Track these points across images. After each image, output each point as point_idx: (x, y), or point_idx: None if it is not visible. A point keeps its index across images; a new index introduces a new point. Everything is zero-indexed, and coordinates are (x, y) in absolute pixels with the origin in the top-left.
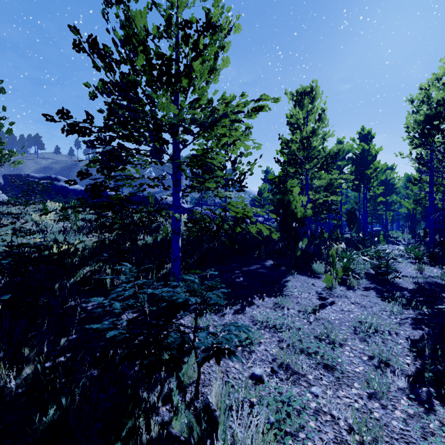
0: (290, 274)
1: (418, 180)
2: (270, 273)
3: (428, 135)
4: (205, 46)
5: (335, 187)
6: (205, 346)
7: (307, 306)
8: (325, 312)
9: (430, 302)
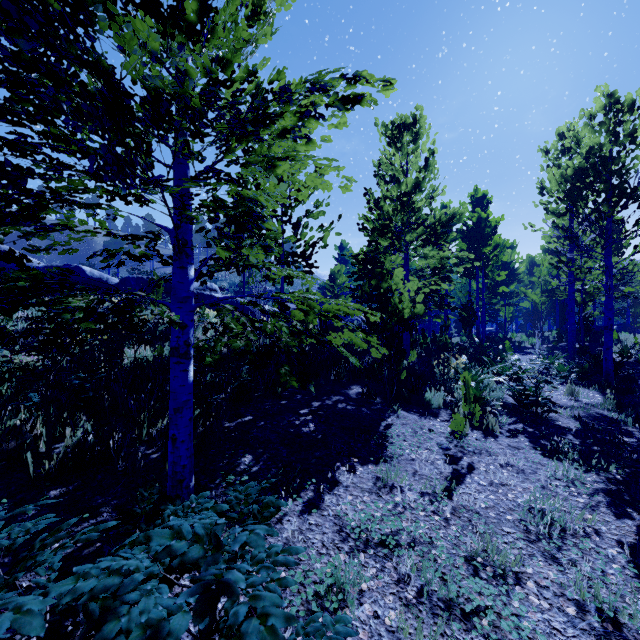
0: (392, 412)
1: (566, 262)
2: (359, 411)
3: (579, 197)
4: None
5: (448, 270)
6: None
7: (433, 479)
8: (465, 492)
9: (614, 455)
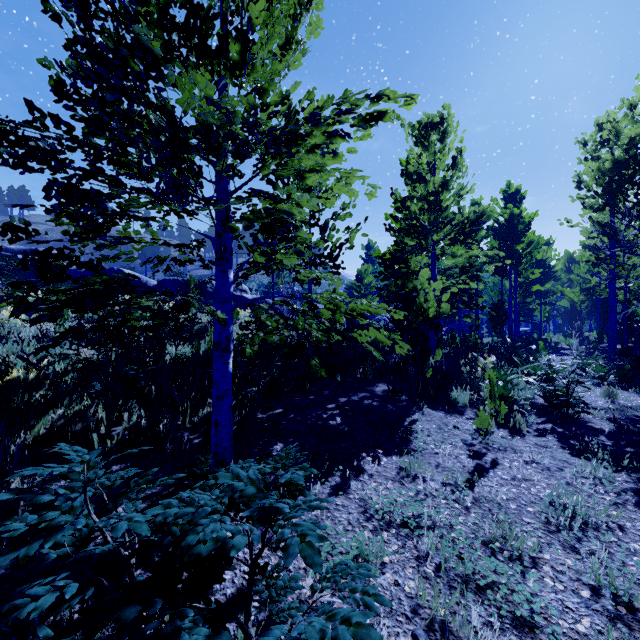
0: (417, 409)
1: (604, 259)
2: (385, 407)
3: (618, 191)
4: None
5: (476, 269)
6: None
7: (455, 472)
8: (487, 484)
9: None
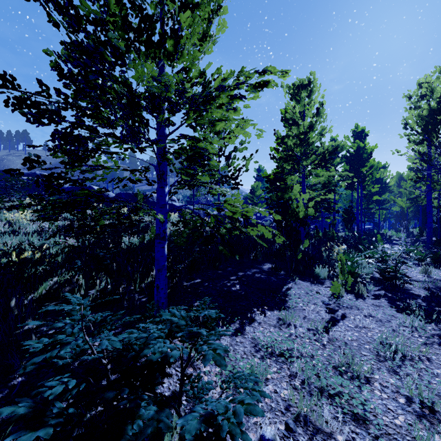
0: (291, 280)
1: (422, 177)
2: (269, 279)
3: (432, 131)
4: (196, 6)
5: (333, 185)
6: (195, 433)
7: (316, 322)
8: (338, 330)
9: None
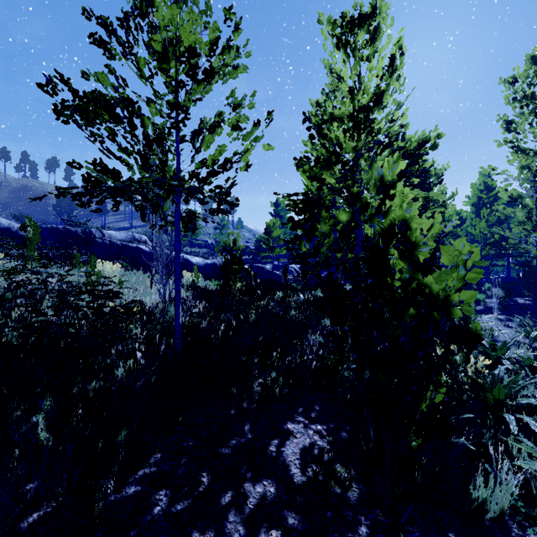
0: None
1: None
2: None
3: None
4: None
5: None
6: None
7: None
8: None
9: None
